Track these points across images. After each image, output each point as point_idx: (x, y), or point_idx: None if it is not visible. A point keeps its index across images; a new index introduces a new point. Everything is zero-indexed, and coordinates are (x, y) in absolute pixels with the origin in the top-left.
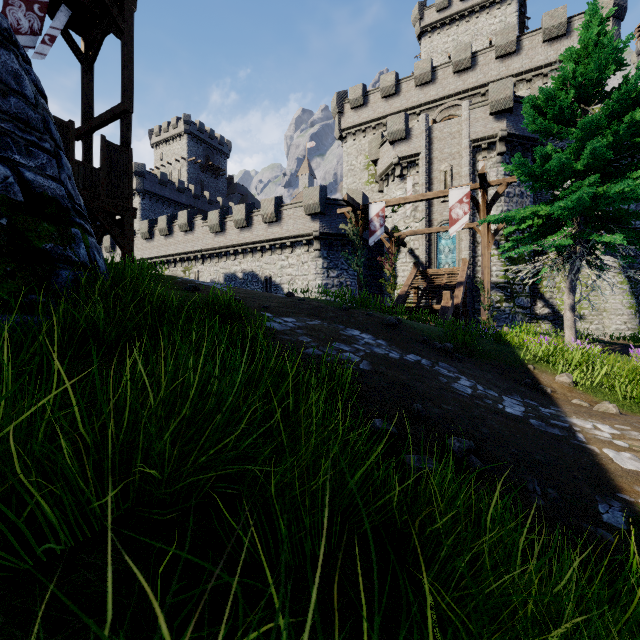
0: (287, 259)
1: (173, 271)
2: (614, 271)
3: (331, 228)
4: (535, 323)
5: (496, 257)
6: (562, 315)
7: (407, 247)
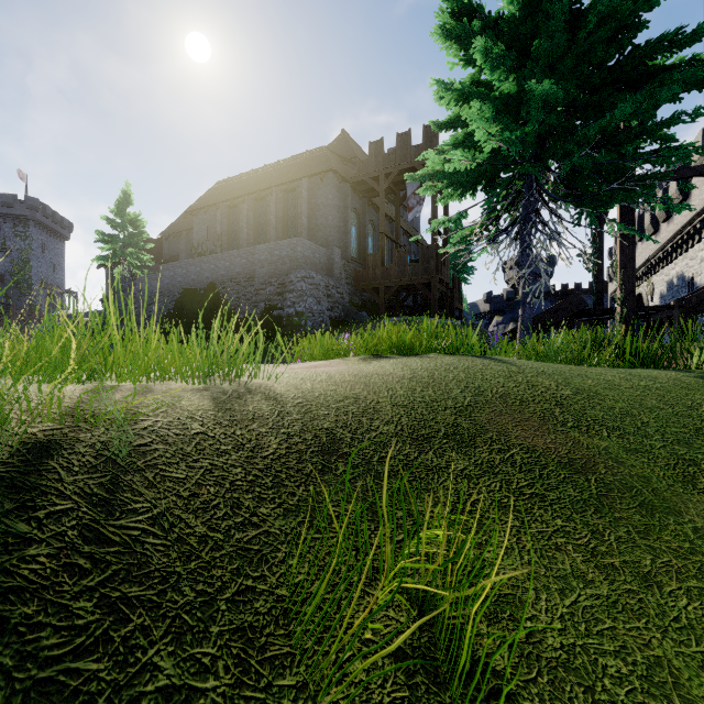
0: (703, 247)
1: (642, 287)
2: None
3: None
4: None
5: None
6: None
7: None
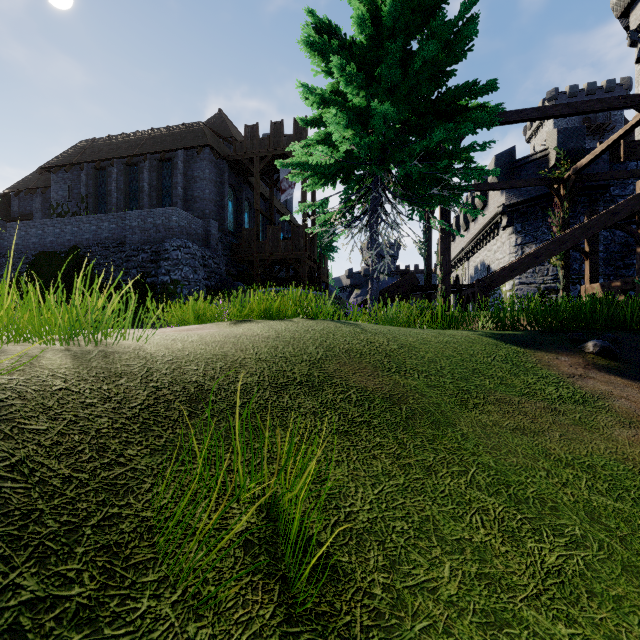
0: (496, 243)
1: (459, 270)
2: None
3: (520, 195)
4: None
5: None
6: None
7: None
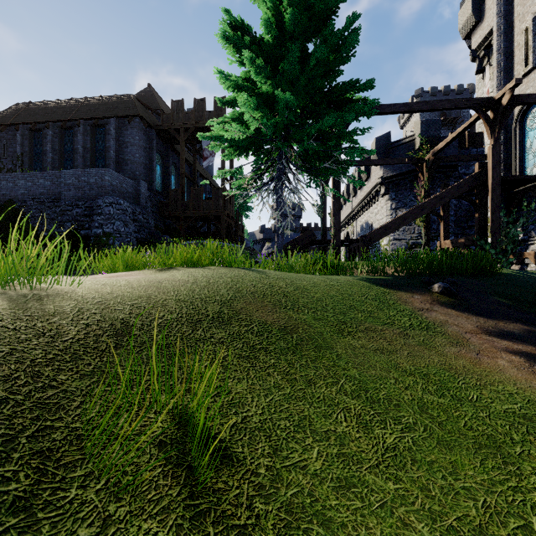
0: (377, 207)
1: (349, 228)
2: None
3: (394, 170)
4: None
5: None
6: None
7: None
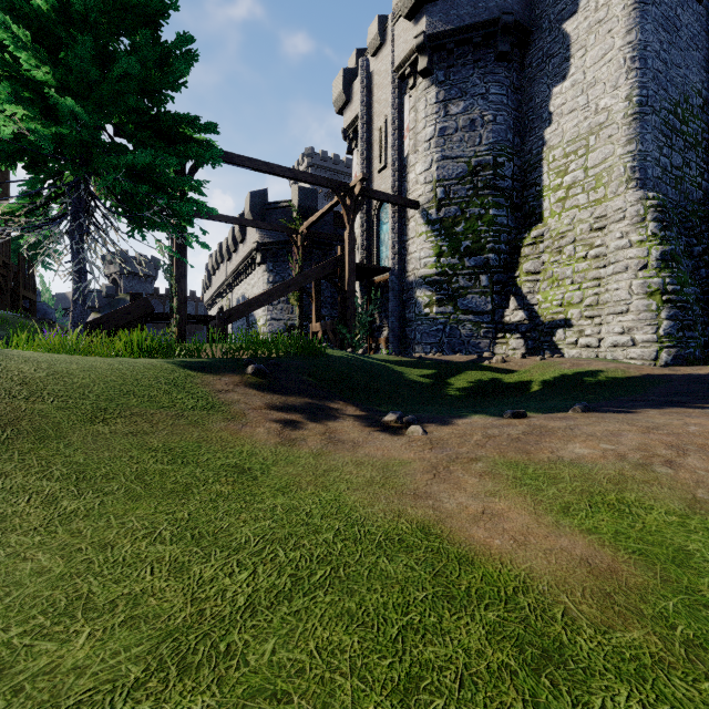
0: (254, 277)
1: (224, 301)
2: (630, 222)
3: (271, 236)
4: (502, 338)
5: (424, 236)
6: (541, 321)
7: (357, 243)
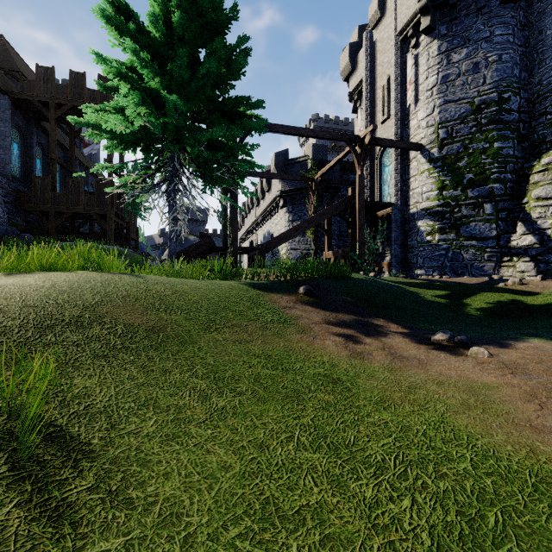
0: (277, 218)
1: (253, 237)
2: None
3: (291, 185)
4: (508, 261)
5: (426, 173)
6: None
7: None
